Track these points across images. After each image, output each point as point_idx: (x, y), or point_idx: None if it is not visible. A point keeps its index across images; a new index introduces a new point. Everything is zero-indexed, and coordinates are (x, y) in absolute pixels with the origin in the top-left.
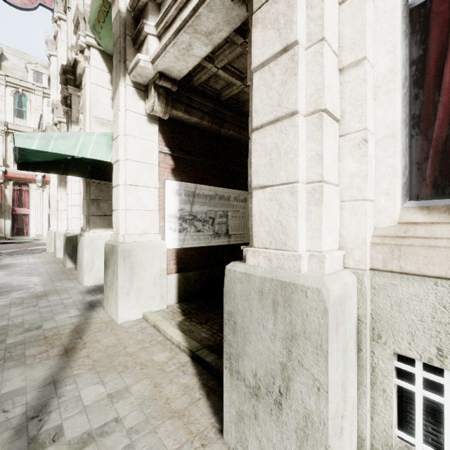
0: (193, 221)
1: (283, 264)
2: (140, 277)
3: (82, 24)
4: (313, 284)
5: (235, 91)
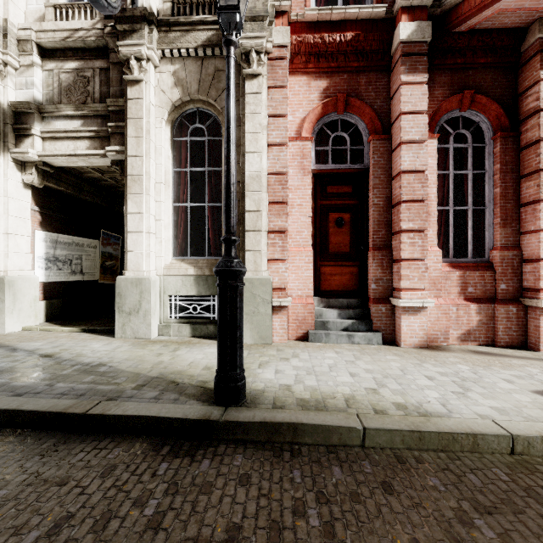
0: (56, 262)
1: (139, 274)
2: (20, 301)
3: None
4: (148, 277)
5: (96, 176)
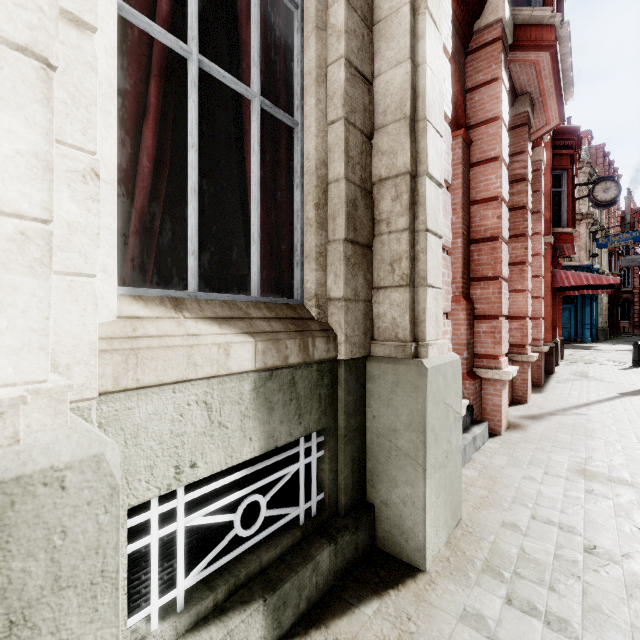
0: None
1: None
2: None
3: None
4: (80, 452)
5: None
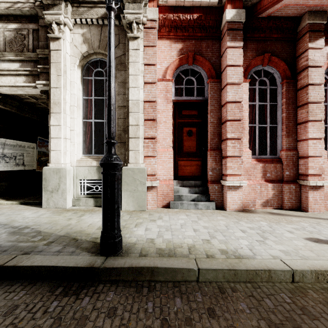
0: (4, 157)
1: (58, 165)
2: None
3: None
4: (64, 168)
5: (32, 101)
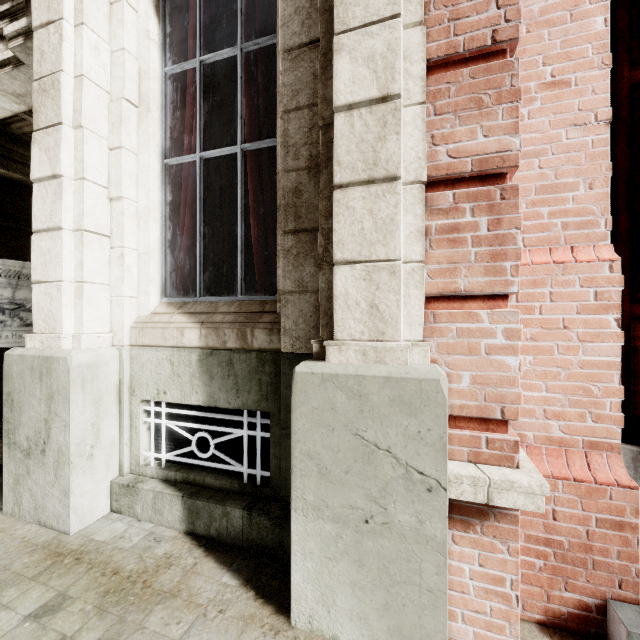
0: (17, 312)
1: (51, 344)
2: None
3: None
4: (64, 355)
5: None
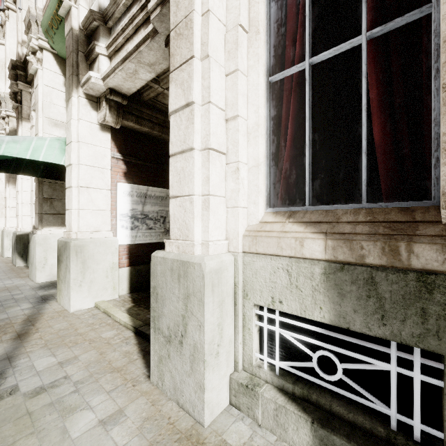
0: (144, 220)
1: (185, 250)
2: (92, 270)
3: (34, 27)
4: (198, 261)
5: None
